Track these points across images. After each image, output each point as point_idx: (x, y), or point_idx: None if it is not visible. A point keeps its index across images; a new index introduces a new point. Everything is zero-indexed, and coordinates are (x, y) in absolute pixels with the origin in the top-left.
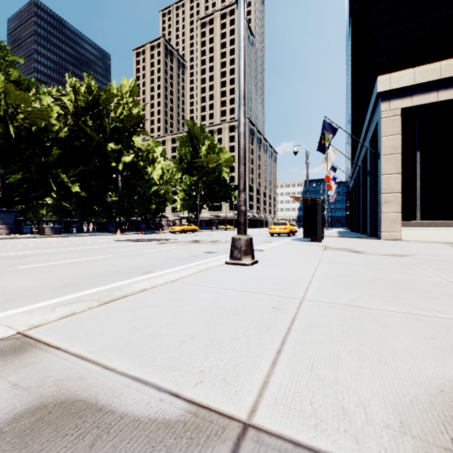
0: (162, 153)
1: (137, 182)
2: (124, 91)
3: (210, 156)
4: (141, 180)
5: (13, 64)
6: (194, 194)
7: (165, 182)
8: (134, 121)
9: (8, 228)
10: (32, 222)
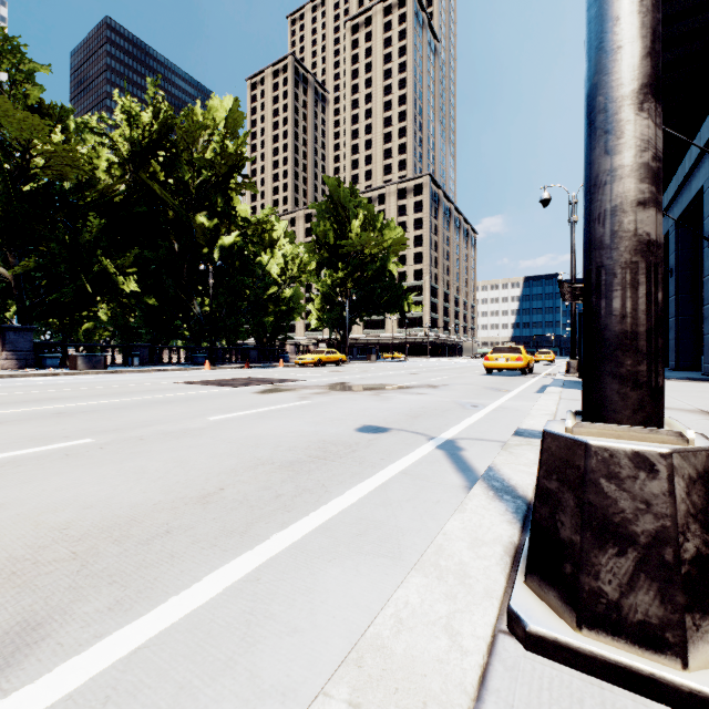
0: (286, 231)
1: (244, 280)
2: (218, 119)
3: (367, 235)
4: (250, 276)
5: (32, 78)
6: (339, 299)
7: (291, 278)
8: (231, 166)
9: (21, 359)
10: (65, 348)
